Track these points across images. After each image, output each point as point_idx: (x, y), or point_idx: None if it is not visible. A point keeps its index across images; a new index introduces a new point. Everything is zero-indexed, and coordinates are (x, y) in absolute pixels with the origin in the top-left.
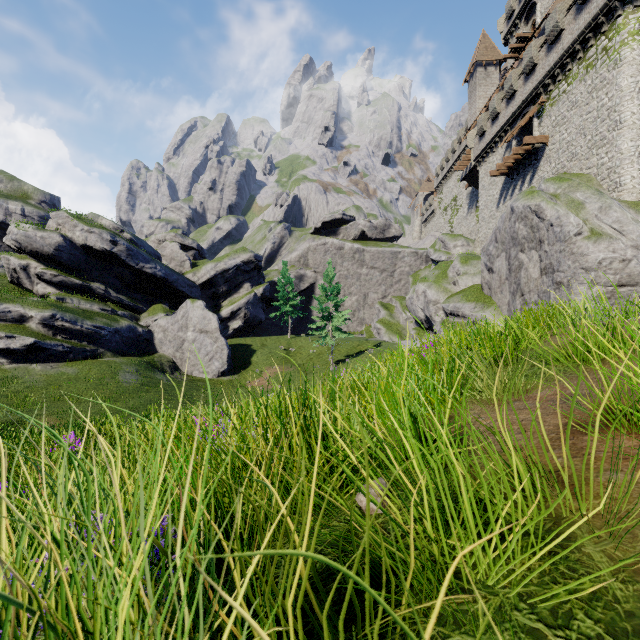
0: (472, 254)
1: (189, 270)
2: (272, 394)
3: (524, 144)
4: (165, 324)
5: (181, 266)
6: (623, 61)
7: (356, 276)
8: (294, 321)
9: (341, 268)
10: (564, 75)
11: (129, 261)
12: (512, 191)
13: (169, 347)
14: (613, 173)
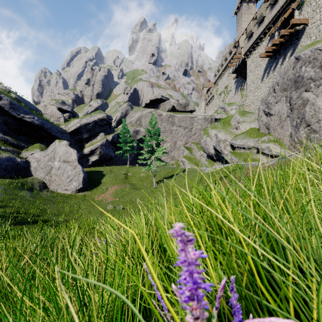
0: (245, 111)
1: (63, 123)
2: (110, 206)
3: (291, 24)
4: (39, 156)
5: (57, 121)
6: None
7: (169, 131)
8: (133, 158)
9: (161, 126)
10: None
11: (11, 112)
12: (274, 67)
13: (41, 172)
14: None
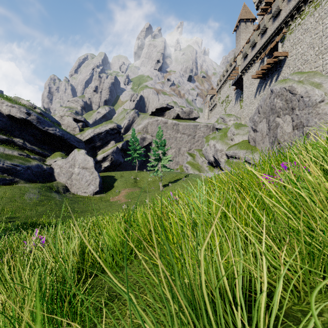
0: (240, 124)
1: (78, 133)
2: (124, 205)
3: (274, 56)
4: (61, 163)
5: (73, 130)
6: None
7: (174, 138)
8: (140, 163)
9: (166, 134)
10: (299, 14)
11: (38, 125)
12: (264, 87)
13: (63, 177)
14: None
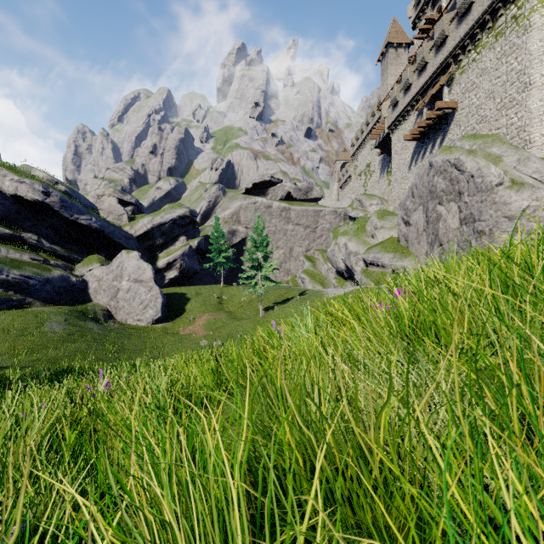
0: (387, 211)
1: (127, 223)
2: (203, 341)
3: (437, 108)
4: (100, 274)
5: (119, 219)
6: (533, 27)
7: (283, 232)
8: (227, 272)
9: (269, 224)
10: (473, 45)
11: (63, 212)
12: (423, 154)
13: (103, 296)
14: (523, 131)
